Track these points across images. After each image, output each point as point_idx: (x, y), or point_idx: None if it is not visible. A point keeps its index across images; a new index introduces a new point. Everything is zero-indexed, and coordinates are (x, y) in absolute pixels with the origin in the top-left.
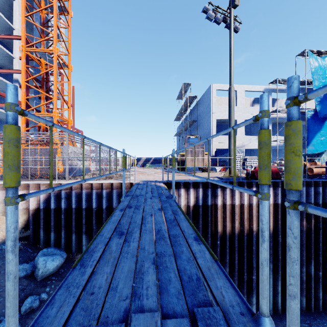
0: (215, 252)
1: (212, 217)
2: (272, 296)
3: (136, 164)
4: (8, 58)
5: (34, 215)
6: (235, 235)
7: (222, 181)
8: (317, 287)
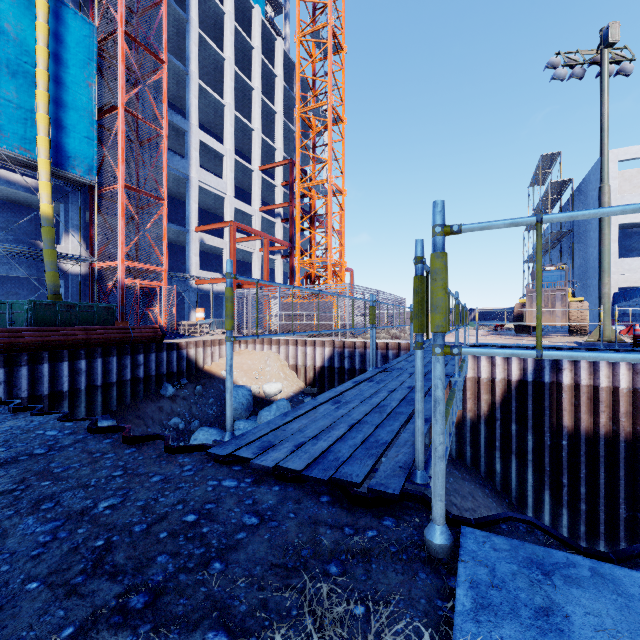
0: (559, 458)
1: (552, 403)
2: None
3: None
4: (270, 188)
5: (319, 373)
6: (600, 437)
7: (573, 347)
8: None
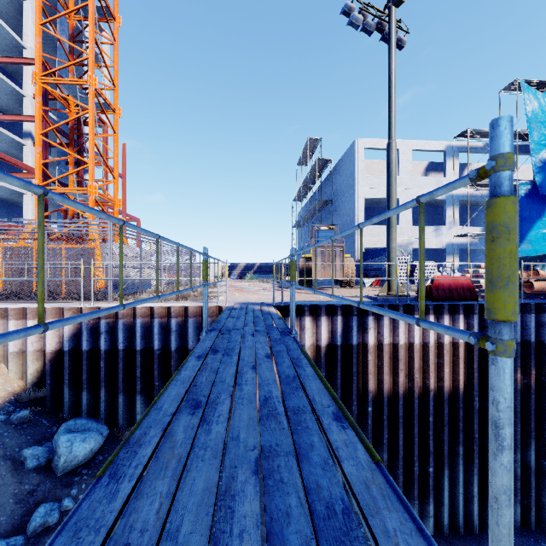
0: (365, 426)
1: (359, 366)
2: (463, 501)
3: (229, 275)
4: (14, 96)
5: (53, 362)
6: (399, 397)
7: (375, 303)
8: (540, 488)
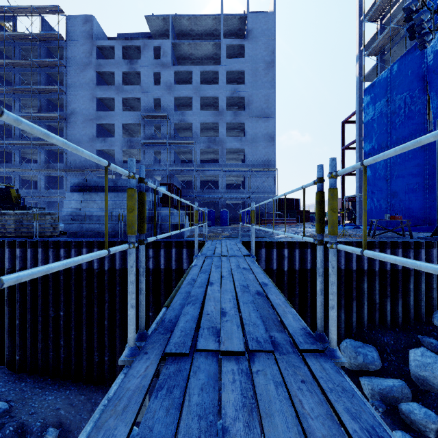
0: None
1: None
2: None
3: None
4: None
5: None
6: None
7: None
8: None
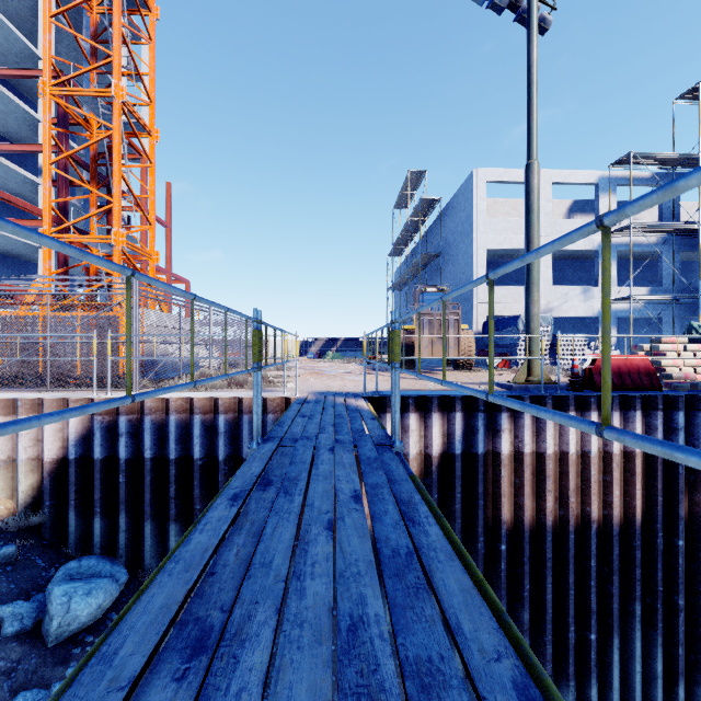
0: (496, 572)
1: (487, 485)
2: (640, 684)
3: (304, 353)
4: (27, 122)
5: (55, 476)
6: (546, 531)
7: (511, 393)
8: None
